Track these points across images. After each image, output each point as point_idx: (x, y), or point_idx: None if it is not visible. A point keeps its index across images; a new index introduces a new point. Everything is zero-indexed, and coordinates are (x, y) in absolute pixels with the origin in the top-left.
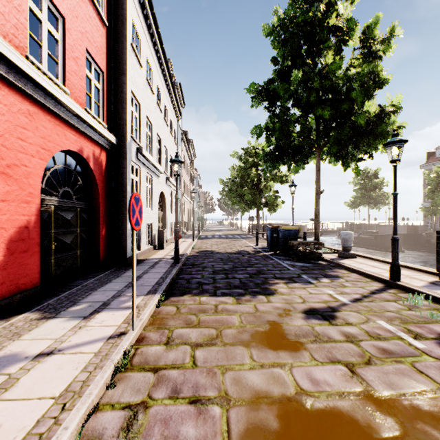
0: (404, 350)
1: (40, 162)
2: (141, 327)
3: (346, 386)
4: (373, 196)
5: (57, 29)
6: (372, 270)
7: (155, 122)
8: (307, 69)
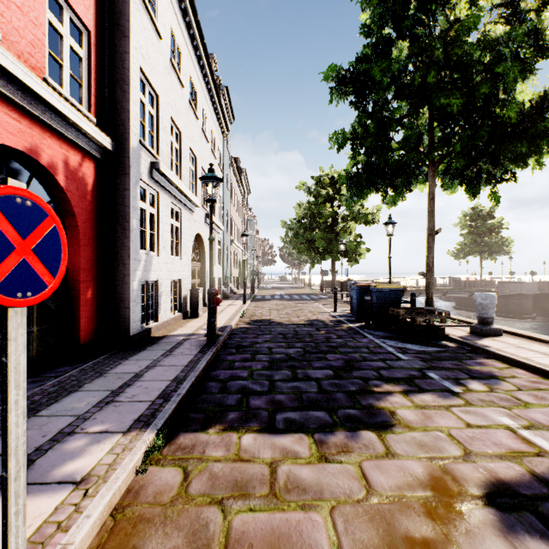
0: None
1: None
2: None
3: None
4: (488, 243)
5: None
6: None
7: (185, 130)
8: (422, 31)
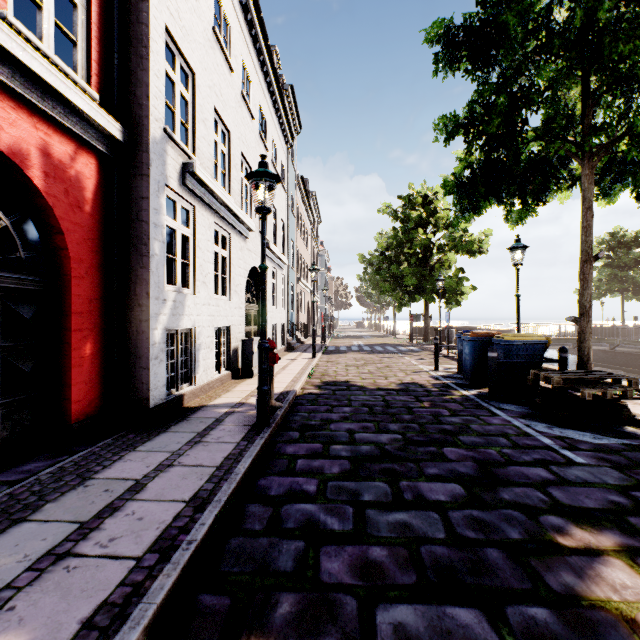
0: None
1: None
2: None
3: None
4: (634, 278)
5: None
6: None
7: (236, 129)
8: None
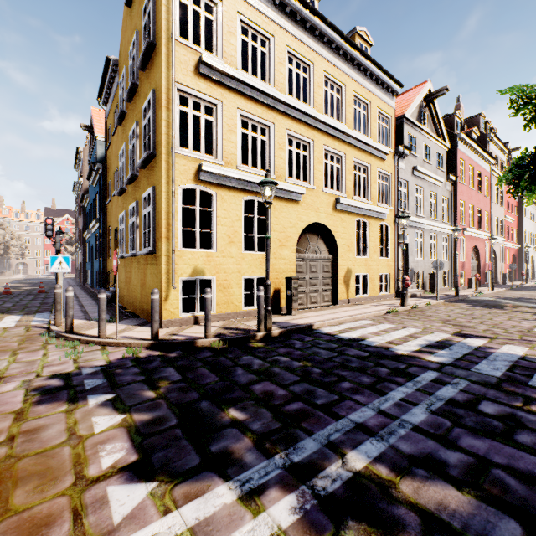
0: None
1: (511, 258)
2: None
3: None
4: None
5: (511, 230)
6: None
7: (529, 229)
8: None
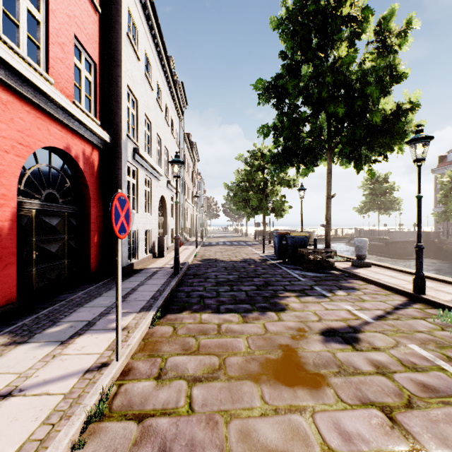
0: (449, 386)
1: (17, 159)
2: (128, 355)
3: (388, 443)
4: (383, 202)
5: (39, 9)
6: (391, 281)
7: (154, 120)
8: (319, 62)
